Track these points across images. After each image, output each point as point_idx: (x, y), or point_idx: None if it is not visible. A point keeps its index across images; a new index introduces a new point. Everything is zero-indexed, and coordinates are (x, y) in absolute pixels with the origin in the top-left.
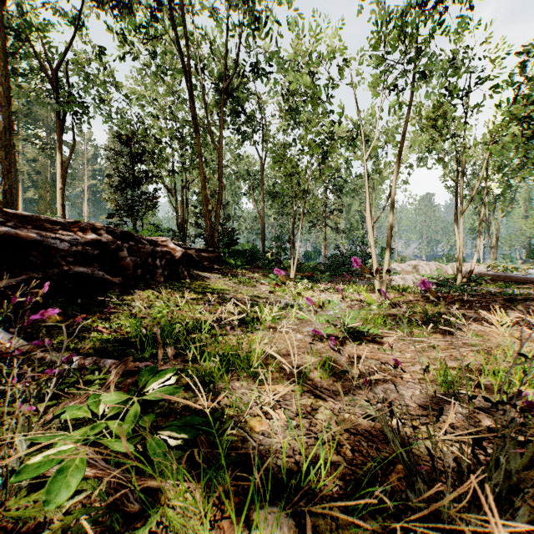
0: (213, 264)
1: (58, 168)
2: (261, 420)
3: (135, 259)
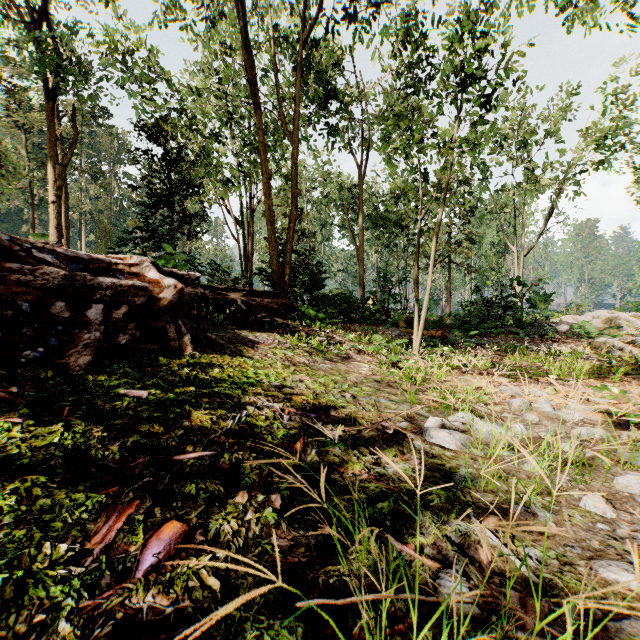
0: (276, 316)
1: (51, 173)
2: None
3: None
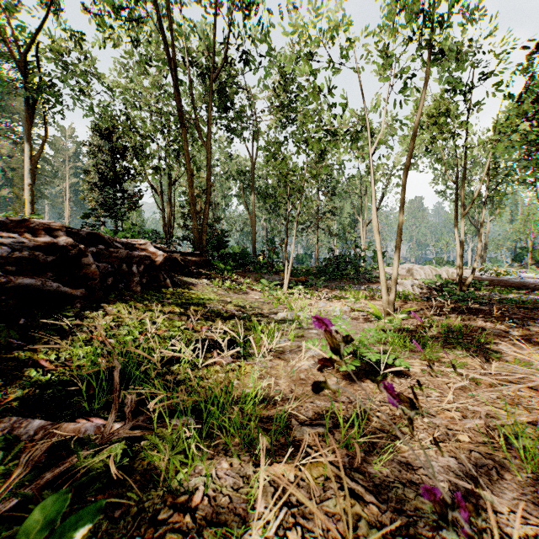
0: (200, 268)
1: (27, 162)
2: None
3: (105, 266)
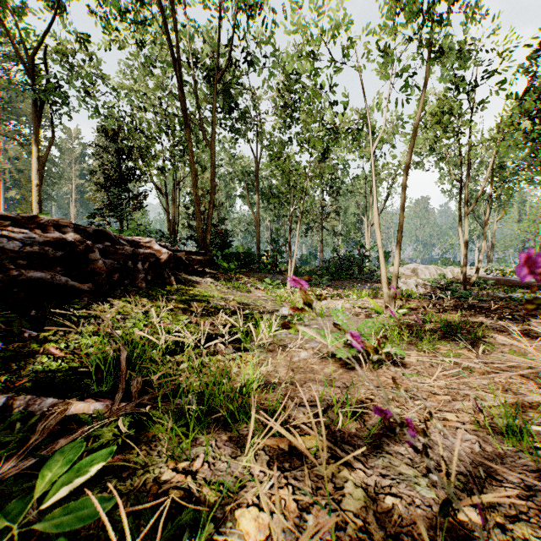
0: (204, 267)
1: (35, 163)
2: (258, 517)
3: (111, 262)
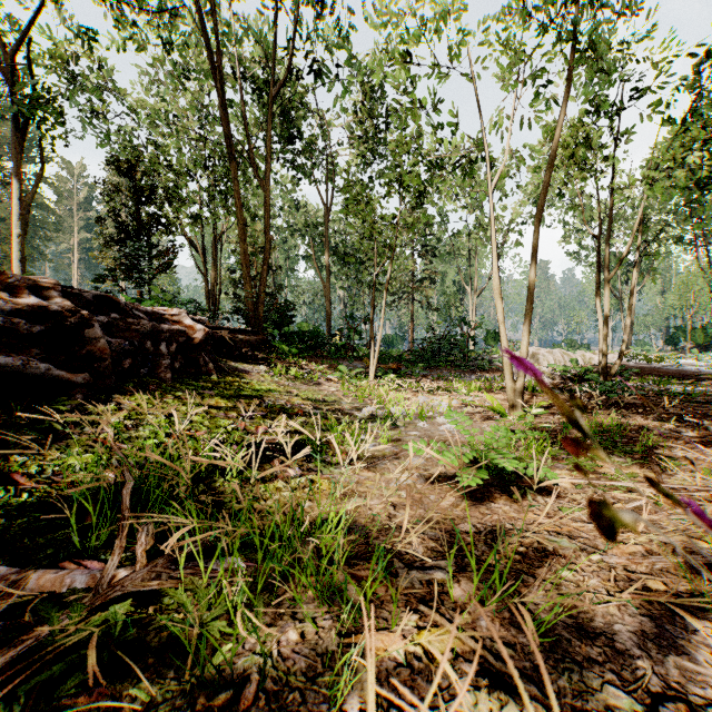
0: (256, 351)
1: (16, 205)
2: None
3: (120, 343)
